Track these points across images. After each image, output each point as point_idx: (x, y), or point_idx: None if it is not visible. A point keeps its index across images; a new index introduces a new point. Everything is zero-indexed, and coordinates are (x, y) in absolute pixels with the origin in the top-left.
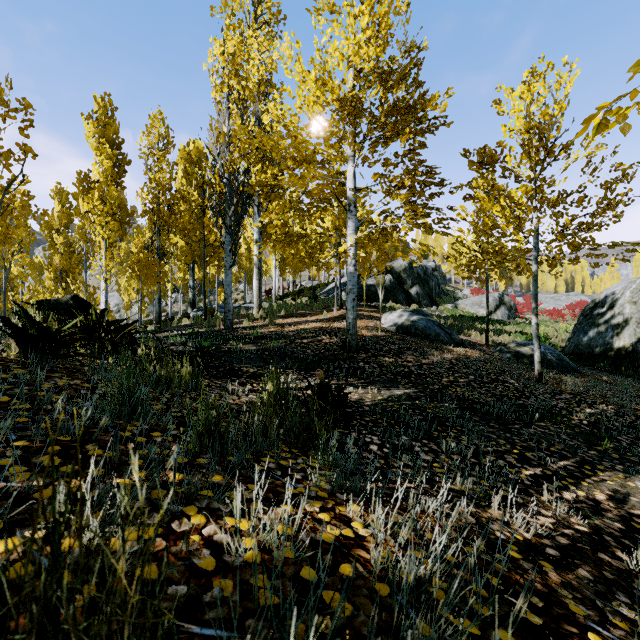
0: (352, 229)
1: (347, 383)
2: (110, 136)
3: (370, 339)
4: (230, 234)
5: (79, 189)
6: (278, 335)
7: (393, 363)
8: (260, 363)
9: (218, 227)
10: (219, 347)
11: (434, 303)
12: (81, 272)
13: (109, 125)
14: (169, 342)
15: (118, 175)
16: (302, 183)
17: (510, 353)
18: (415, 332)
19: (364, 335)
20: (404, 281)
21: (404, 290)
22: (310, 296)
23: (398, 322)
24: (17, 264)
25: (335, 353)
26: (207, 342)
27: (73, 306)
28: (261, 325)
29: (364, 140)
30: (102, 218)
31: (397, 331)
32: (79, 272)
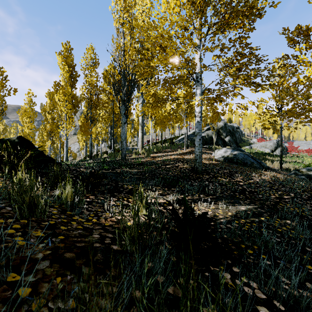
0: (199, 93)
1: (200, 198)
2: (69, 62)
3: (209, 165)
4: (124, 104)
5: (54, 90)
6: (151, 163)
7: (229, 182)
8: (137, 181)
9: (118, 101)
10: (114, 170)
11: (238, 146)
12: (58, 132)
13: (68, 57)
14: (84, 166)
15: (73, 82)
16: (166, 60)
17: (304, 175)
18: (236, 161)
19: (204, 163)
20: (221, 134)
21: (221, 139)
22: (170, 142)
23: (224, 155)
24: (28, 128)
25: (187, 174)
26: (107, 167)
27: (17, 143)
28: (142, 157)
29: (208, 30)
30: (64, 103)
31: (224, 161)
32: (57, 132)
